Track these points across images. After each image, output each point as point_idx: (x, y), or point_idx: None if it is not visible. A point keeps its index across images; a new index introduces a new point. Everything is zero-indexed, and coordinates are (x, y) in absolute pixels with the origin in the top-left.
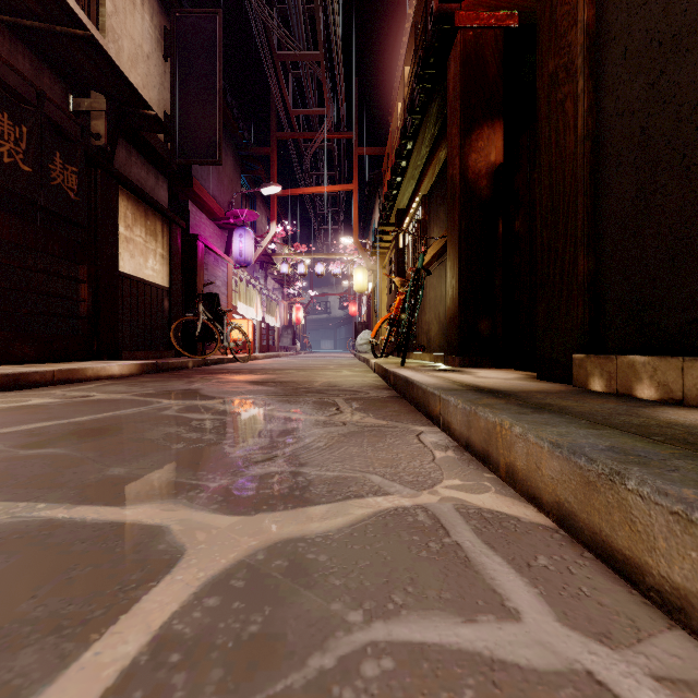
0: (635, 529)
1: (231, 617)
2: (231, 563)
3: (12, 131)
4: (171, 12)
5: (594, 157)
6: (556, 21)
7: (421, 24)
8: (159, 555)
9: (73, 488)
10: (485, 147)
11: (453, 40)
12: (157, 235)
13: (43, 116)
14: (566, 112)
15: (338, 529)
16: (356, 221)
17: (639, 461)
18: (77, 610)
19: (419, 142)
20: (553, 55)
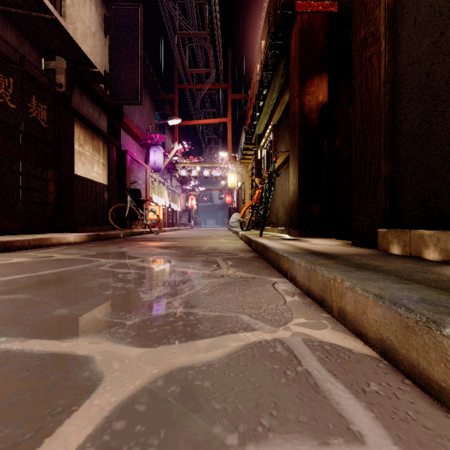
0: (449, 366)
1: (133, 440)
2: (137, 389)
3: (3, 81)
4: (109, 5)
5: (393, 94)
6: (366, 3)
7: (272, 12)
8: (83, 382)
9: (29, 325)
10: (316, 91)
11: (294, 21)
12: (100, 150)
13: (23, 71)
14: (373, 65)
15: (218, 359)
16: (229, 142)
17: (449, 312)
18: (12, 433)
19: (271, 89)
20: (363, 26)
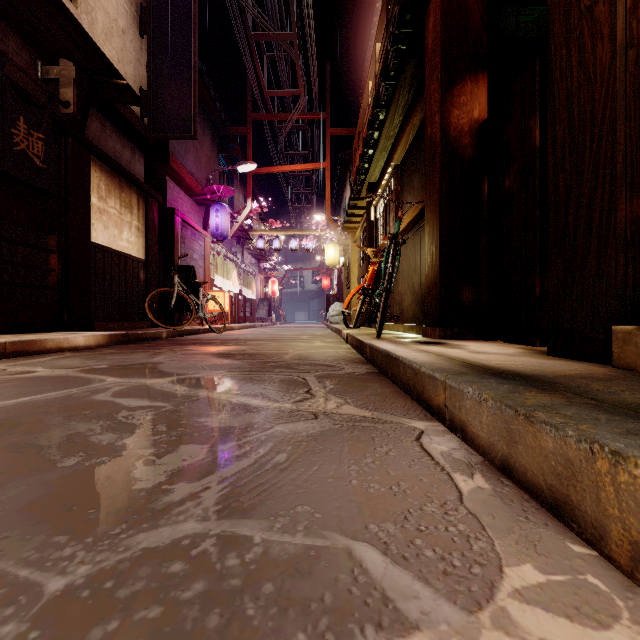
0: None
1: None
2: None
3: None
4: None
5: None
6: None
7: None
8: None
9: None
10: (468, 103)
11: None
12: (132, 207)
13: (4, 78)
14: (596, 20)
15: None
16: (328, 198)
17: None
18: None
19: (392, 110)
20: None
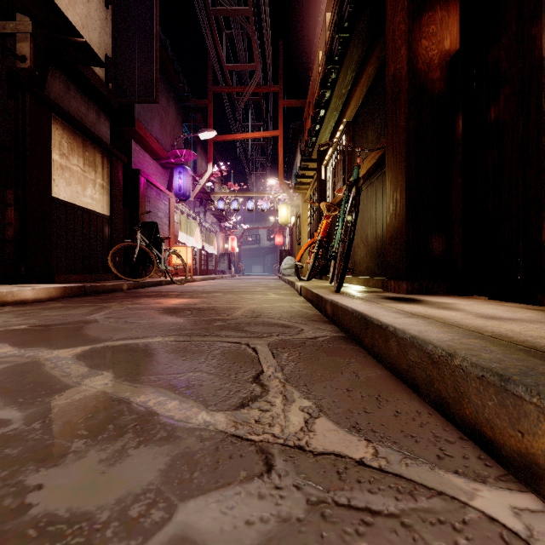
0: None
1: None
2: None
3: None
4: None
5: None
6: None
7: None
8: None
9: None
10: (438, 32)
11: None
12: (97, 166)
13: None
14: None
15: None
16: (281, 163)
17: None
18: None
19: (345, 65)
20: None
